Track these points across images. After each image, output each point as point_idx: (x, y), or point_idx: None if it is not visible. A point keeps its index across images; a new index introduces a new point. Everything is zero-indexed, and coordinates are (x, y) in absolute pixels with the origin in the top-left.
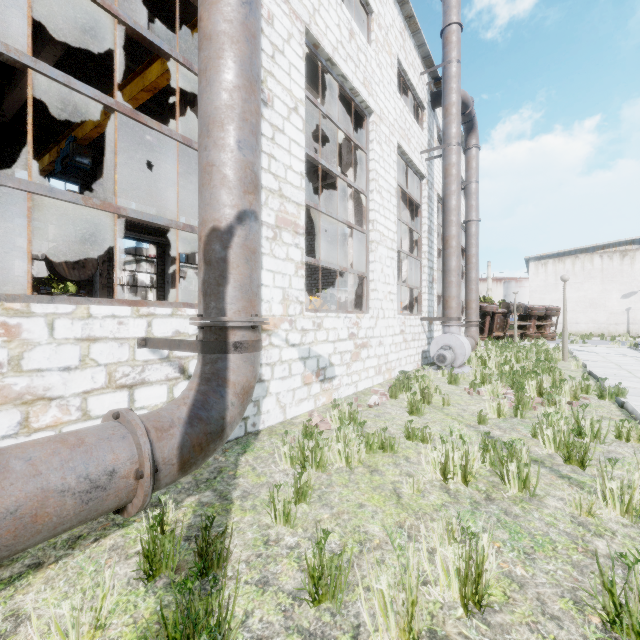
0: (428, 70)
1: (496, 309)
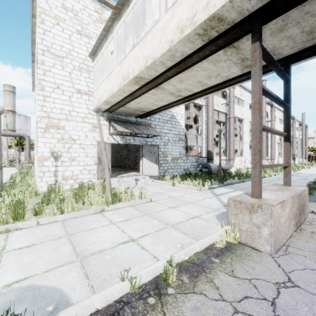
0: (299, 124)
1: (313, 155)
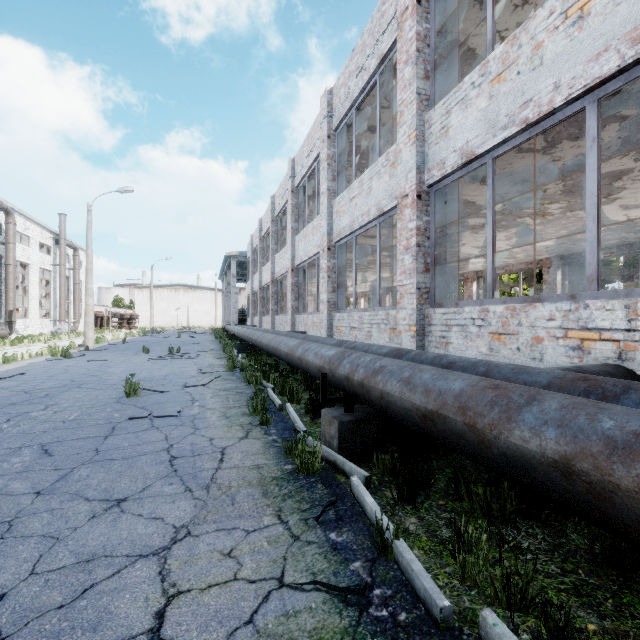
0: (53, 238)
1: (103, 315)
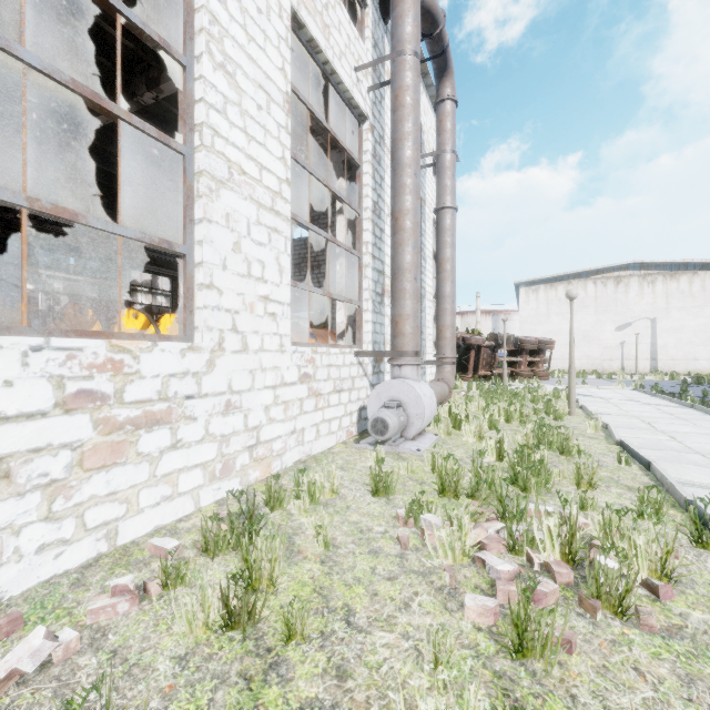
0: None
1: (482, 341)
